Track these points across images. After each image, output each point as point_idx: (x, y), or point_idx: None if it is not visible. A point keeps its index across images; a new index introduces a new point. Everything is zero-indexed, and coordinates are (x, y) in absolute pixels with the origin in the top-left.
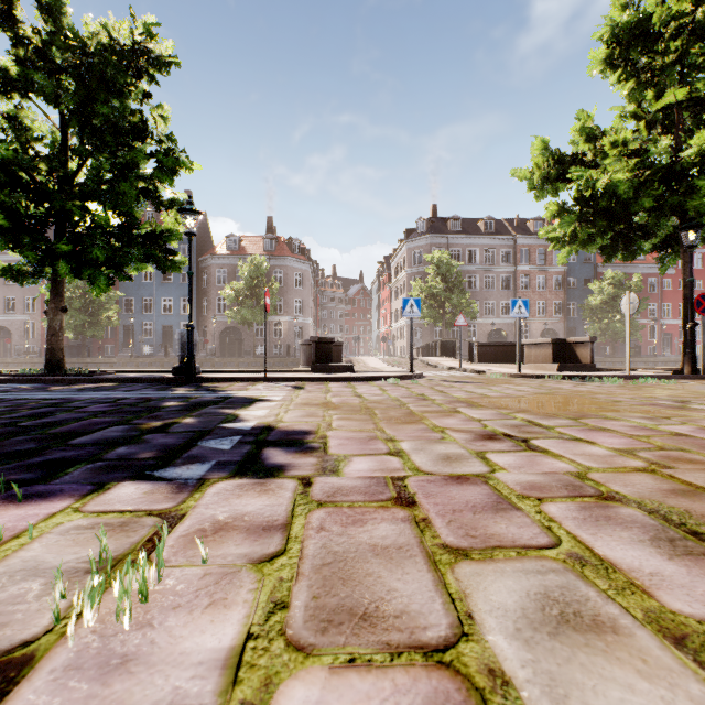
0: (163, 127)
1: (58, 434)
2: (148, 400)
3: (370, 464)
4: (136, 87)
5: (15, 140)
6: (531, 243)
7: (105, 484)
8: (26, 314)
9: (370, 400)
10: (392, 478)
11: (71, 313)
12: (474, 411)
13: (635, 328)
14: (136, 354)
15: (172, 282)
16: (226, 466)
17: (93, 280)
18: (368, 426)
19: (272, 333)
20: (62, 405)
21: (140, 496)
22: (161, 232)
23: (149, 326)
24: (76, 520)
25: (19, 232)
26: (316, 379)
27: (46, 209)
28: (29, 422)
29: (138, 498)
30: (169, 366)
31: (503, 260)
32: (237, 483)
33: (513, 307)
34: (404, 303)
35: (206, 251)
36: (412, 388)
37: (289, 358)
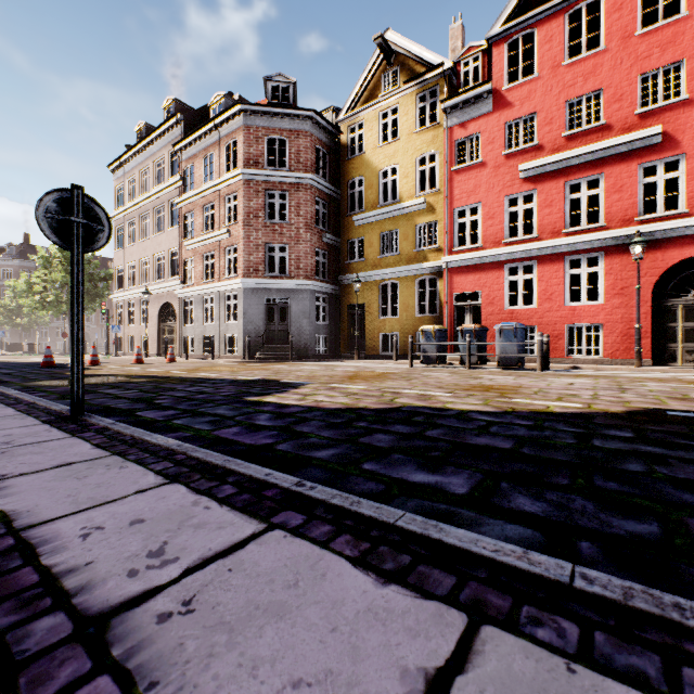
0: None
1: None
2: None
3: None
4: None
5: None
6: None
7: None
8: None
9: None
10: None
11: None
12: None
13: None
14: None
15: None
16: None
17: None
18: None
19: None
20: None
21: None
22: None
23: None
24: None
25: None
26: None
27: None
28: None
29: None
30: None
31: None
32: None
33: None
34: None
35: None
36: None
37: None
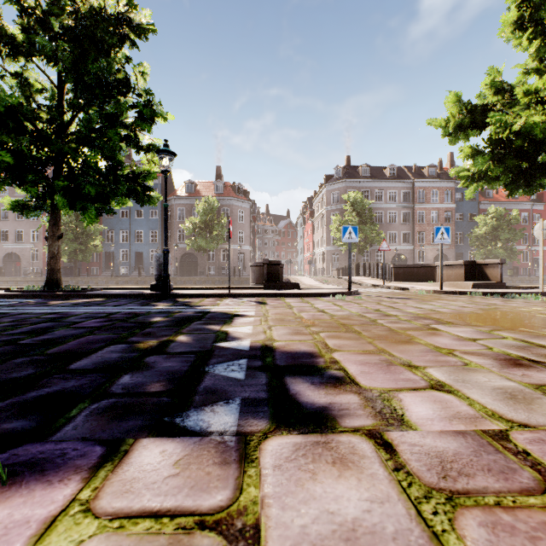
0: (143, 83)
1: (57, 355)
2: (135, 315)
3: (430, 406)
4: (120, 48)
5: (21, 94)
6: (426, 186)
7: (118, 442)
8: (32, 243)
9: (337, 316)
10: (489, 435)
11: (65, 242)
12: (451, 328)
13: (513, 253)
14: (115, 274)
15: (143, 218)
16: (257, 408)
17: (85, 211)
18: (367, 347)
19: (221, 257)
20: (60, 320)
21: (172, 471)
22: (139, 173)
23: (125, 252)
24: (88, 541)
25: (24, 171)
26: (272, 295)
27: (46, 153)
28: (28, 339)
29: (170, 477)
30: (141, 283)
31: (404, 199)
32: (290, 442)
33: (437, 234)
34: (344, 230)
35: (169, 194)
36: (362, 303)
37: (235, 277)
